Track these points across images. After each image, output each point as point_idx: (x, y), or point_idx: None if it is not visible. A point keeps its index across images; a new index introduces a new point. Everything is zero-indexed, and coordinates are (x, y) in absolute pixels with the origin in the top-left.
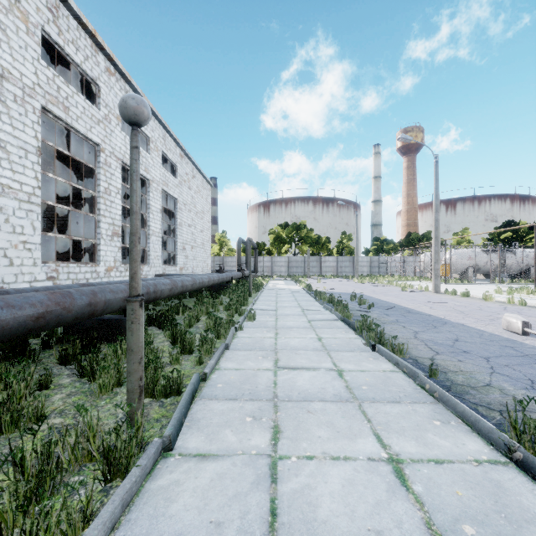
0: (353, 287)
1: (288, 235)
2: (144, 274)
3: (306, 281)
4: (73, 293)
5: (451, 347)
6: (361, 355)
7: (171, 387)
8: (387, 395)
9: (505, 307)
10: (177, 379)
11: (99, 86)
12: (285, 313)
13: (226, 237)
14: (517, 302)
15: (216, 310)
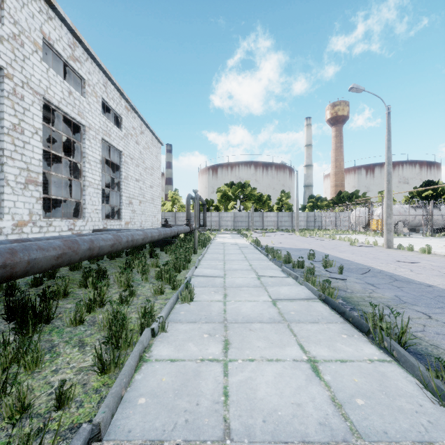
0: (299, 241)
1: (234, 193)
2: (77, 229)
3: (251, 235)
4: None
5: None
6: None
7: None
8: None
9: None
10: None
11: None
12: (236, 283)
13: (178, 194)
14: None
15: (144, 279)
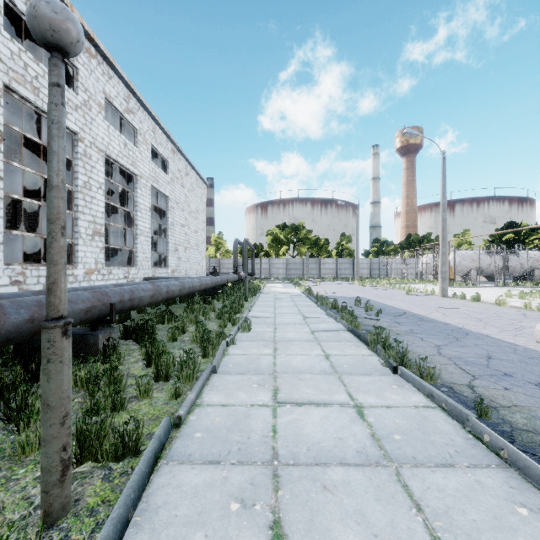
0: (355, 291)
1: (286, 237)
2: (131, 277)
3: (305, 284)
4: (5, 306)
5: (488, 368)
6: (381, 381)
7: (125, 444)
8: (431, 452)
9: (524, 314)
10: (135, 432)
11: (77, 68)
12: (284, 322)
13: (222, 238)
14: (535, 308)
15: (207, 318)
